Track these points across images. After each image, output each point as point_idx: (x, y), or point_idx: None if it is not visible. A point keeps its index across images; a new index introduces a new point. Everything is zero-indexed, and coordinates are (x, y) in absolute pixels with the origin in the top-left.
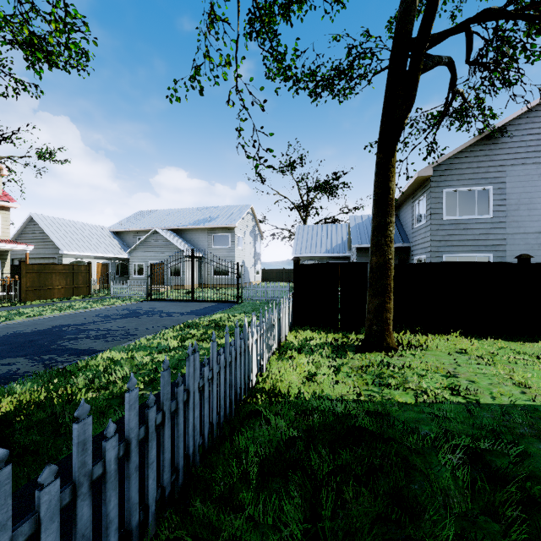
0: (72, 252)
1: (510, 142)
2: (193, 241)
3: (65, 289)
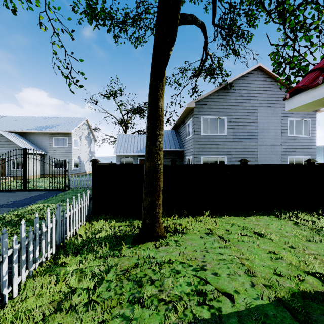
0: None
1: (234, 92)
2: (37, 142)
3: None
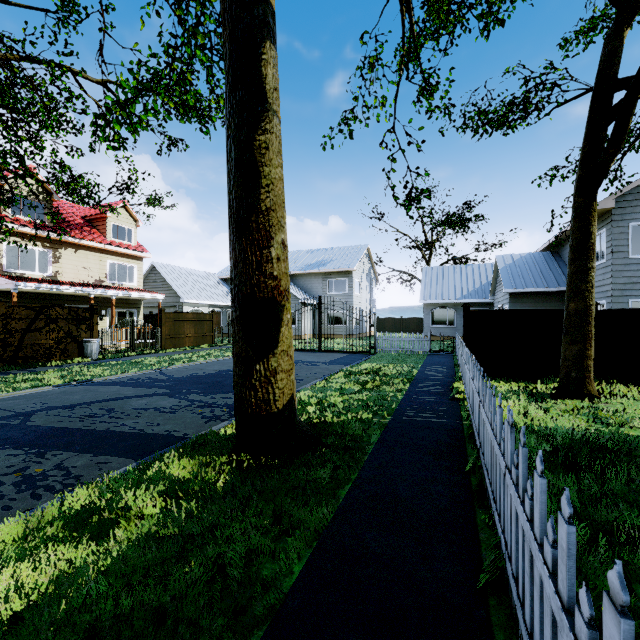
0: (191, 300)
1: None
2: (306, 287)
3: (194, 338)
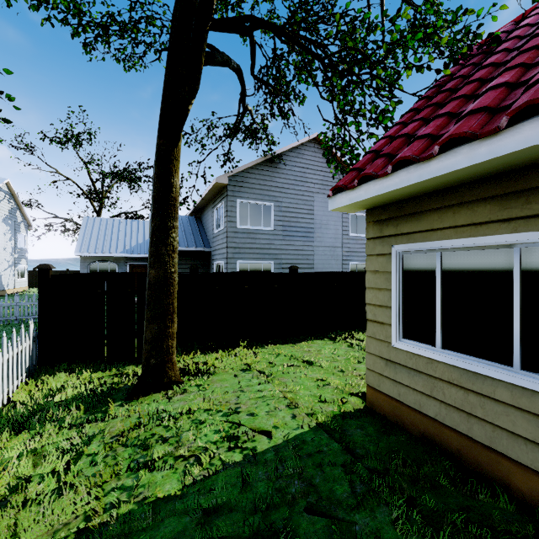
0: None
1: (285, 169)
2: None
3: None
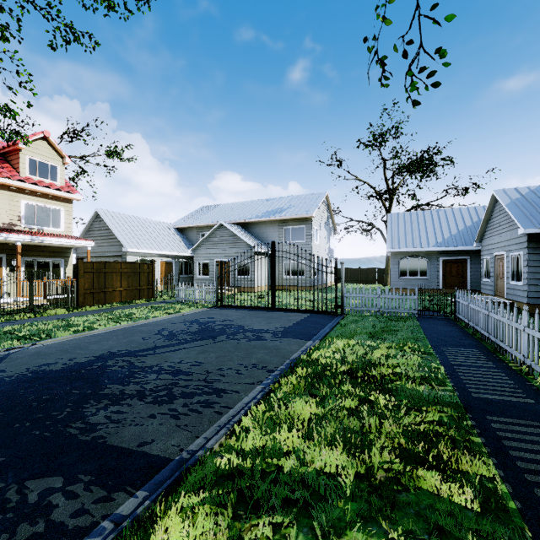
0: (135, 249)
1: None
2: (262, 236)
3: (127, 291)
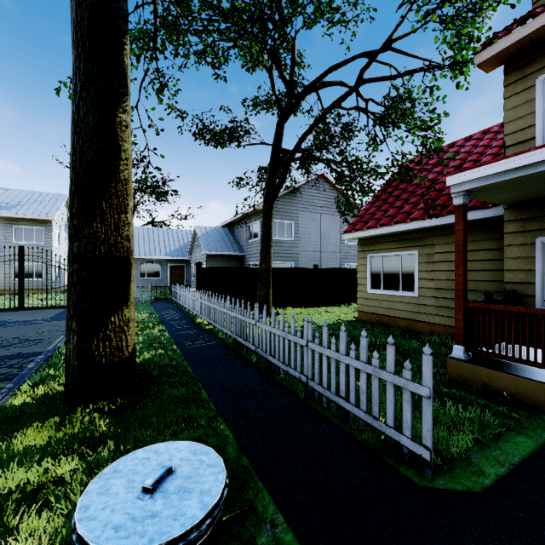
0: None
1: (301, 197)
2: None
3: None
